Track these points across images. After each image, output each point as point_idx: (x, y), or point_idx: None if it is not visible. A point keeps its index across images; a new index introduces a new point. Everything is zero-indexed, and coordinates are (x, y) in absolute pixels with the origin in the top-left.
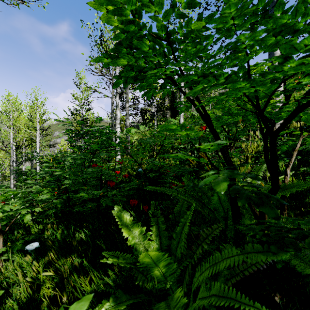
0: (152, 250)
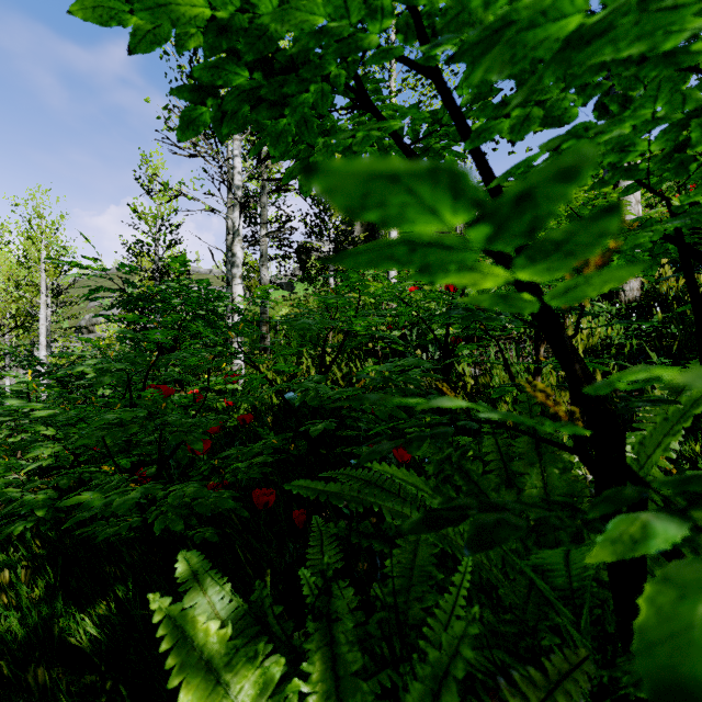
0: None
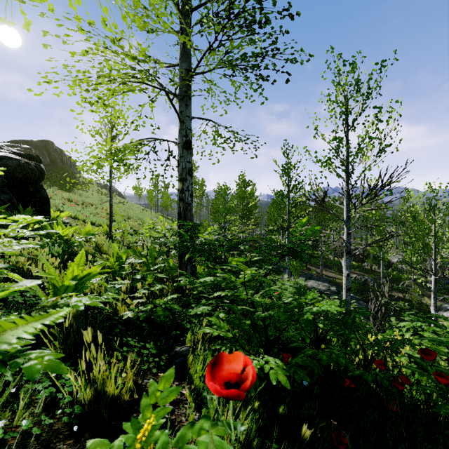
0: None
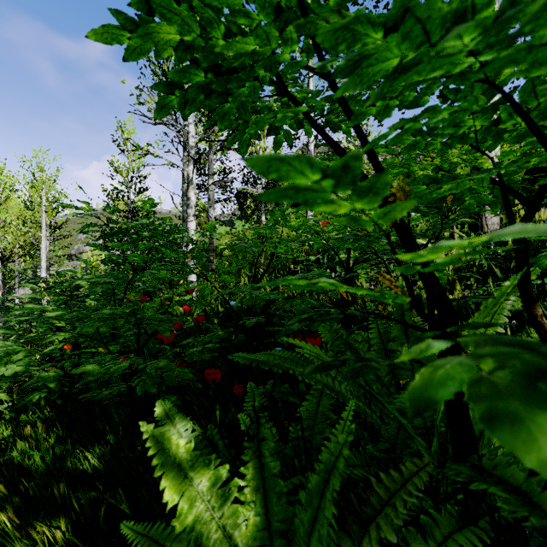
0: (244, 535)
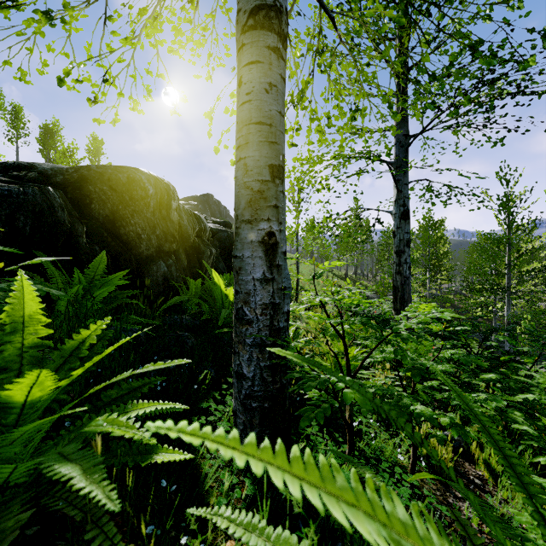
0: None
